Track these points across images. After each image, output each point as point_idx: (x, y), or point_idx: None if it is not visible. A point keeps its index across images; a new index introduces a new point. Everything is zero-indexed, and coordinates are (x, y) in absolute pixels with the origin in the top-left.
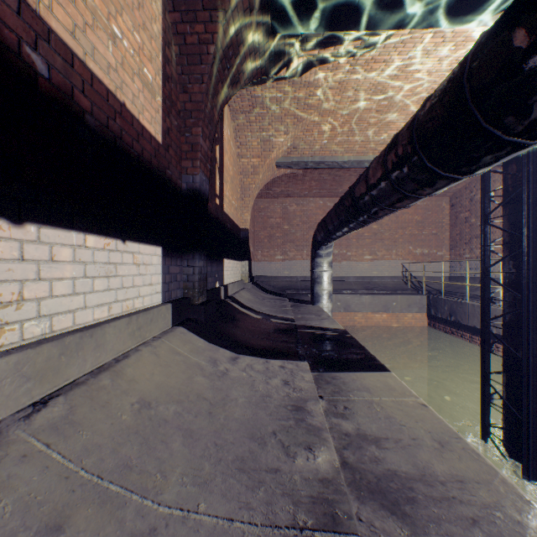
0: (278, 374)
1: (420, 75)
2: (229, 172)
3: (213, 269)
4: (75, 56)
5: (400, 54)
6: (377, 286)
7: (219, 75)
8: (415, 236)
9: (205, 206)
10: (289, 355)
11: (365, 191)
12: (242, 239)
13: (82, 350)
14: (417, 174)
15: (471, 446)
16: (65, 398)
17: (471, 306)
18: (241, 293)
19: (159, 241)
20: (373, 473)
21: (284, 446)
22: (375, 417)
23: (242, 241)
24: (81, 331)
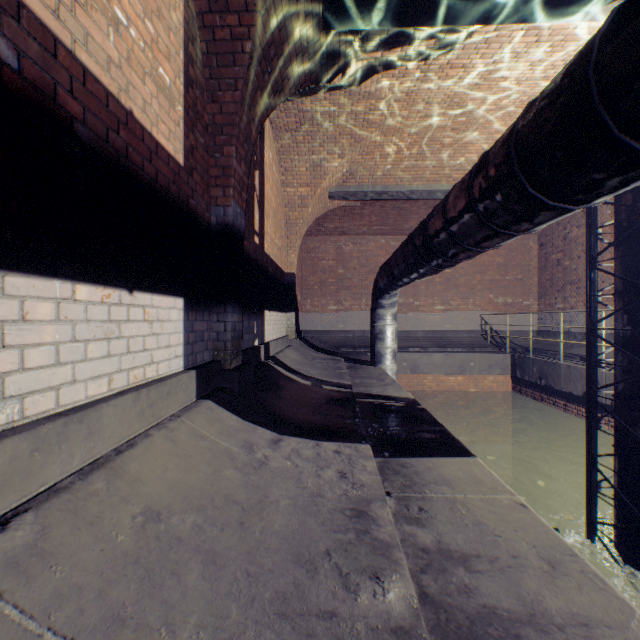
0: (332, 463)
1: (507, 85)
2: (271, 204)
3: (251, 324)
4: (58, 43)
5: (483, 57)
6: (450, 342)
7: (257, 80)
8: (497, 282)
9: (241, 246)
10: (346, 435)
11: (442, 227)
12: (287, 286)
13: (67, 441)
14: (514, 203)
15: (592, 568)
16: (35, 514)
17: (567, 368)
18: (286, 352)
19: (180, 290)
20: (464, 612)
21: (341, 574)
22: (460, 523)
23: (287, 288)
24: (66, 416)
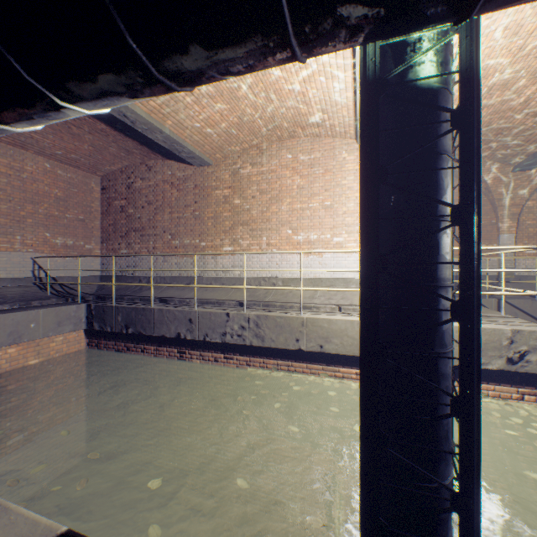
0: None
1: None
2: None
3: None
4: None
5: None
6: None
7: None
8: (56, 218)
9: None
10: None
11: None
12: None
13: None
14: None
15: None
16: None
17: (160, 311)
18: None
19: None
20: None
21: None
22: None
23: None
24: None
